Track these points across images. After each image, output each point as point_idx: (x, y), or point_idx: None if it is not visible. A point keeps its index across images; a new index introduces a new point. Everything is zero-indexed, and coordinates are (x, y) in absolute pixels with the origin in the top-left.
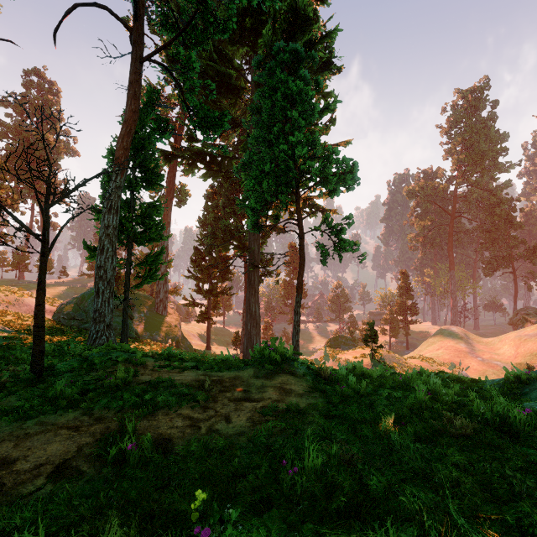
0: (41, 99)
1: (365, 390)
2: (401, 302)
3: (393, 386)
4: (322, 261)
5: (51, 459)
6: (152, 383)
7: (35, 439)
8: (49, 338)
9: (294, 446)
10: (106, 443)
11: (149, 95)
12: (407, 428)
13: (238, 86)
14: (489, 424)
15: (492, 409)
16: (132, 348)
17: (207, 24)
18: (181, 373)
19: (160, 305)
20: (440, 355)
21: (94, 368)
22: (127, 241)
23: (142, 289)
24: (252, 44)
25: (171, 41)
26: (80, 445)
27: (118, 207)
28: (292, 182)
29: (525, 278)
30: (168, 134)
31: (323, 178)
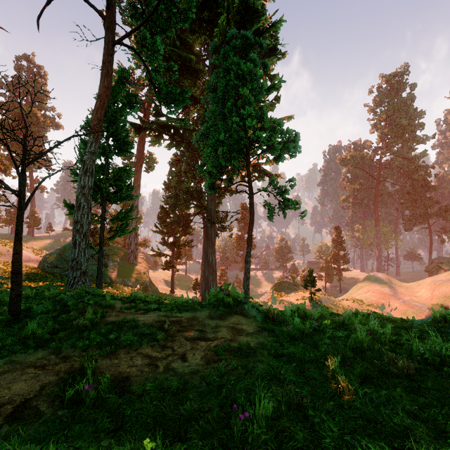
0: (30, 81)
1: (309, 330)
2: (335, 253)
3: (334, 326)
4: (269, 217)
5: (13, 398)
6: (117, 323)
7: (2, 378)
8: (33, 283)
9: (245, 386)
10: (67, 383)
11: (120, 74)
12: (352, 368)
13: (197, 69)
14: (428, 363)
15: (431, 349)
16: (105, 292)
17: (170, 14)
18: (145, 314)
19: (131, 256)
20: (368, 297)
21: (67, 310)
22: (102, 200)
23: (116, 241)
24: (210, 34)
25: (139, 26)
26: (43, 384)
27: (93, 170)
28: (243, 149)
29: (439, 232)
30: (136, 108)
31: (270, 146)
